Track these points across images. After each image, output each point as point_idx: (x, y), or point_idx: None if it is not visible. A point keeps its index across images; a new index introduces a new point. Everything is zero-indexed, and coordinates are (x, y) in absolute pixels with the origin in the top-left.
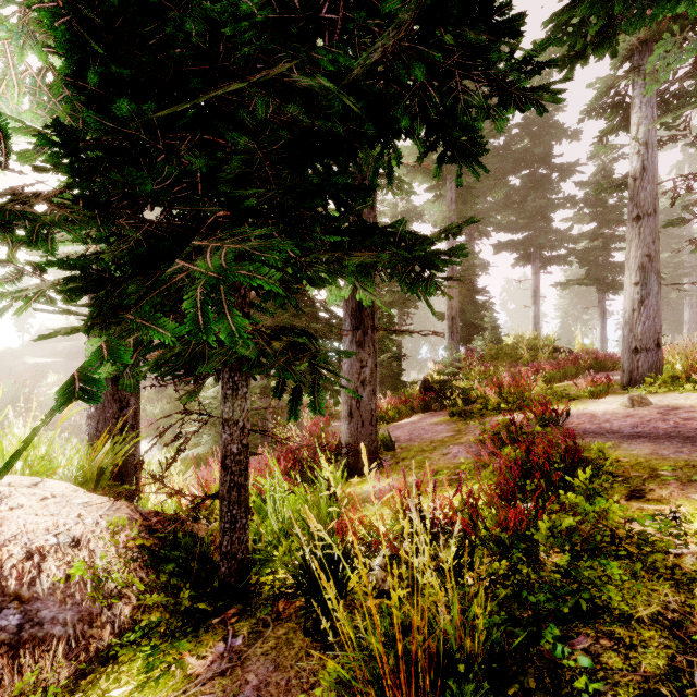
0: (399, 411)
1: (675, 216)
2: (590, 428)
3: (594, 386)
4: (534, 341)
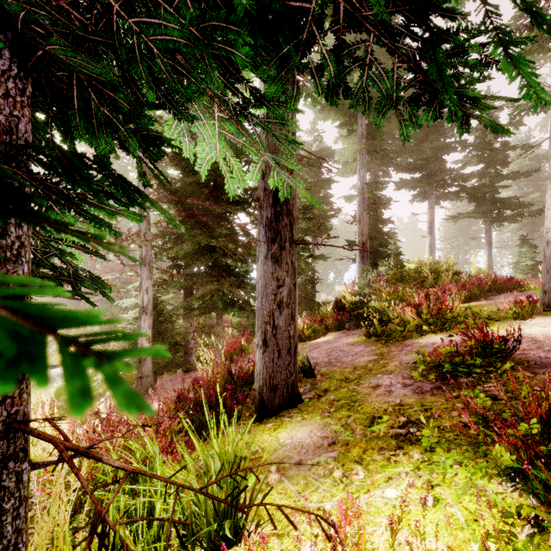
0: (314, 329)
1: (544, 162)
2: (548, 358)
3: (517, 307)
4: (435, 265)
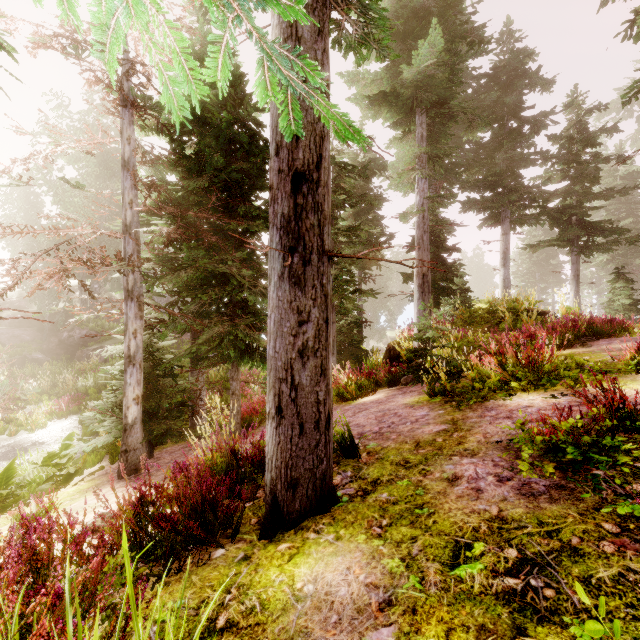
0: (360, 385)
1: (638, 181)
2: None
3: None
4: (513, 303)
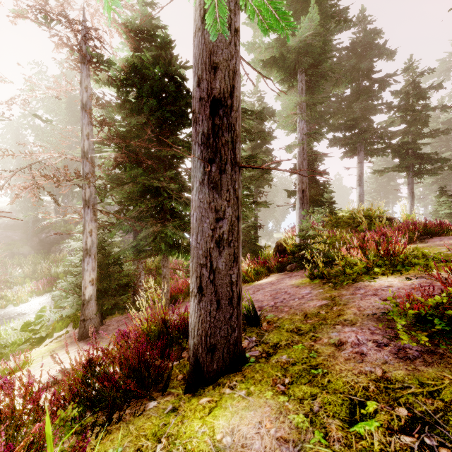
0: (257, 271)
1: None
2: None
3: None
4: (368, 212)
